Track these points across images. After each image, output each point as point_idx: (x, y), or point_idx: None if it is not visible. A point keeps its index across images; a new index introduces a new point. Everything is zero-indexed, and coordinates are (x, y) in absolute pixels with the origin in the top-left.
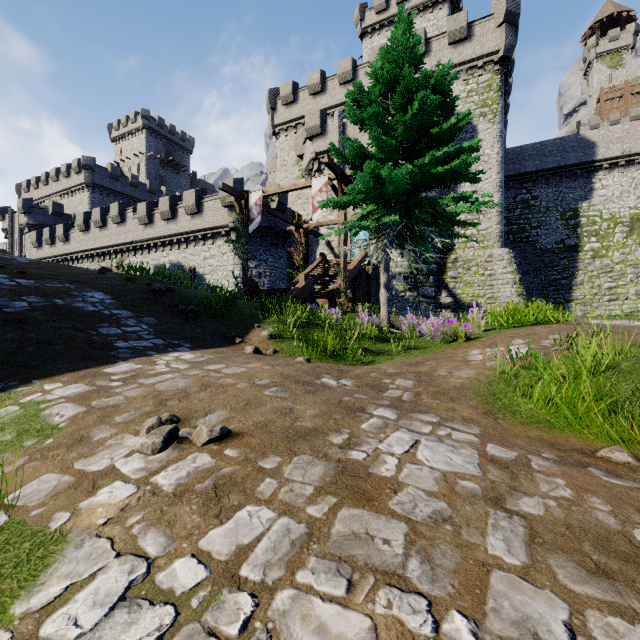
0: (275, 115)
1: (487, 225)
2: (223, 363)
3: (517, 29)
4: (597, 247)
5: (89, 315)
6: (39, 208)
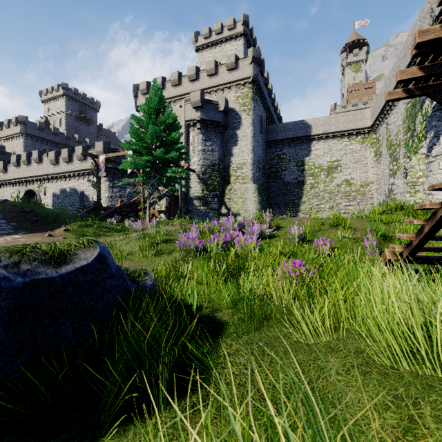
0: (137, 100)
1: (246, 170)
2: (26, 238)
3: (263, 65)
4: (313, 182)
5: None
6: None
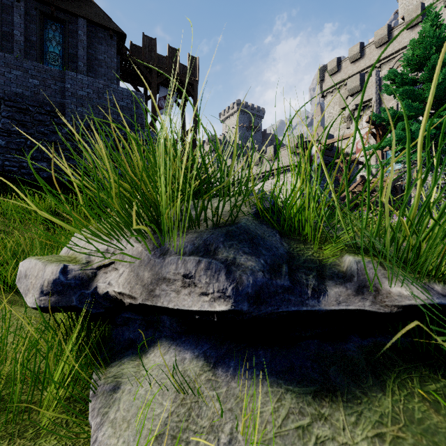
0: (323, 84)
1: None
2: None
3: None
4: None
5: None
6: None
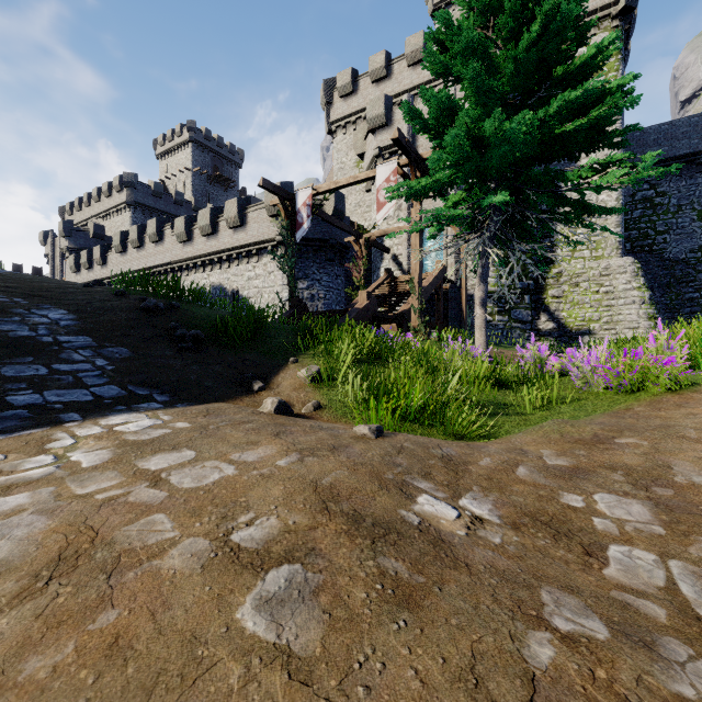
0: (331, 110)
1: None
2: (193, 447)
3: None
4: None
5: (8, 343)
6: (80, 231)
